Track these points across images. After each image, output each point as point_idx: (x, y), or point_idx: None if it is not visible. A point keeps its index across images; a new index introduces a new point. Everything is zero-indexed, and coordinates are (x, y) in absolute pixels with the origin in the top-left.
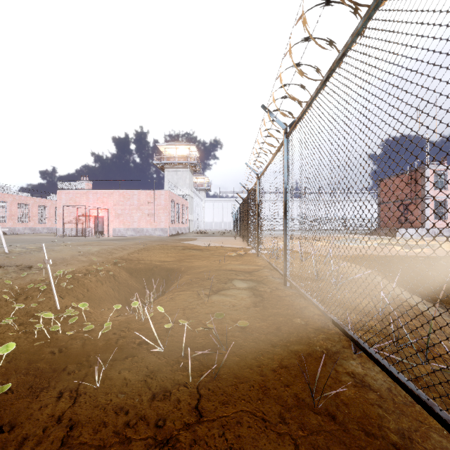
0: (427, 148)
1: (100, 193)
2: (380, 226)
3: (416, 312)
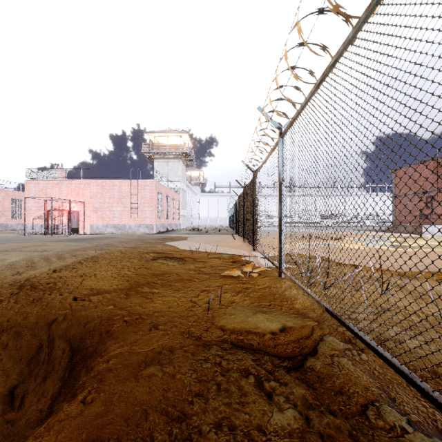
0: None
1: (75, 183)
2: (396, 221)
3: None
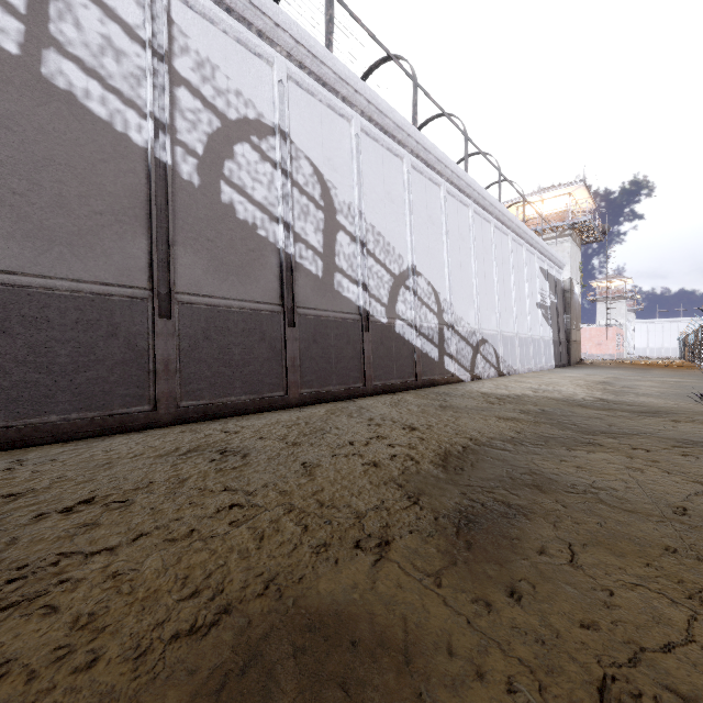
0: None
1: None
2: None
3: None
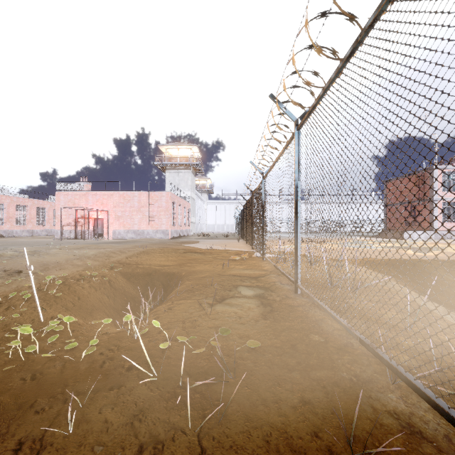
0: (436, 148)
1: (99, 194)
2: (387, 228)
3: (445, 324)
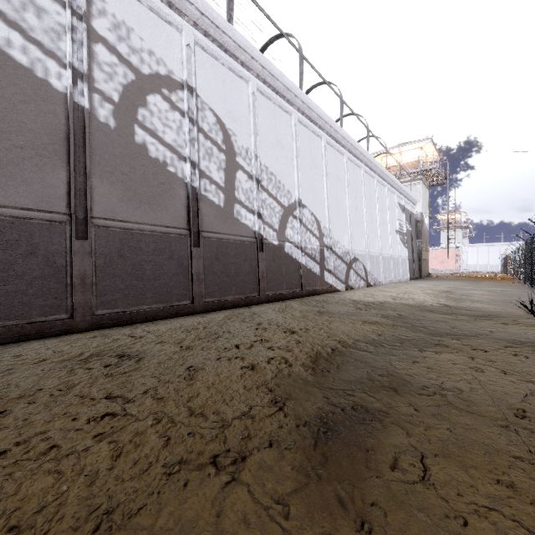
0: None
1: None
2: None
3: None
